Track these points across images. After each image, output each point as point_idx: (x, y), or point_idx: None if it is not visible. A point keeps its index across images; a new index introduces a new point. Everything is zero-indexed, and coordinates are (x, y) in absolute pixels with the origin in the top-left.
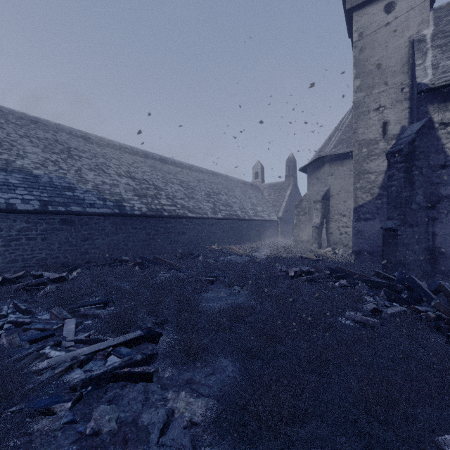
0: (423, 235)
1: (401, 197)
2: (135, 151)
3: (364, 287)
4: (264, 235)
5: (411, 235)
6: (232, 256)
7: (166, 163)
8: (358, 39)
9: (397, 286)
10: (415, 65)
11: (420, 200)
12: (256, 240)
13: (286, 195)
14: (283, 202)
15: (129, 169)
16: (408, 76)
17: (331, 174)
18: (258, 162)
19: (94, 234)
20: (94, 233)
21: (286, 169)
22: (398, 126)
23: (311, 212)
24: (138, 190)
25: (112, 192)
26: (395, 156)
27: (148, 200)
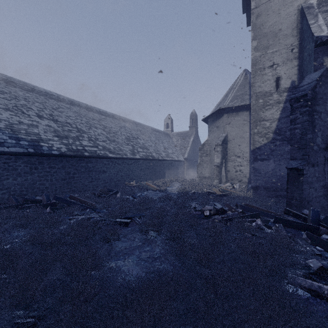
0: (321, 173)
1: (305, 139)
2: (61, 98)
3: (282, 228)
4: (173, 172)
5: (313, 174)
6: (148, 191)
7: (91, 111)
8: (255, 7)
9: (321, 229)
10: (308, 24)
11: (319, 141)
12: (168, 176)
13: (190, 141)
14: (187, 146)
15: (52, 113)
16: (297, 38)
17: (228, 123)
18: (168, 115)
19: (3, 174)
20: (3, 173)
21: (190, 121)
22: (289, 81)
23: (211, 154)
24: (60, 132)
25: (29, 132)
26: (299, 101)
27: (69, 141)
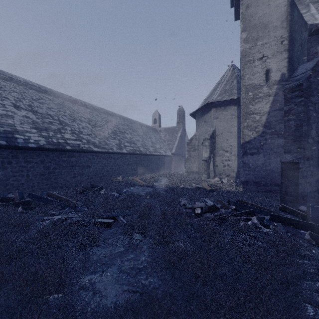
0: (316, 167)
1: (300, 131)
2: (43, 89)
3: (281, 227)
4: (161, 167)
5: (308, 168)
6: (135, 187)
7: (76, 104)
8: None
9: None
10: (300, 14)
11: (314, 134)
12: (156, 171)
13: (178, 137)
14: (175, 141)
15: (31, 103)
16: (286, 30)
17: (216, 117)
18: (156, 111)
19: None
20: None
21: (177, 117)
22: (278, 74)
23: (199, 149)
24: (39, 124)
25: (2, 122)
26: (293, 91)
27: (50, 133)
